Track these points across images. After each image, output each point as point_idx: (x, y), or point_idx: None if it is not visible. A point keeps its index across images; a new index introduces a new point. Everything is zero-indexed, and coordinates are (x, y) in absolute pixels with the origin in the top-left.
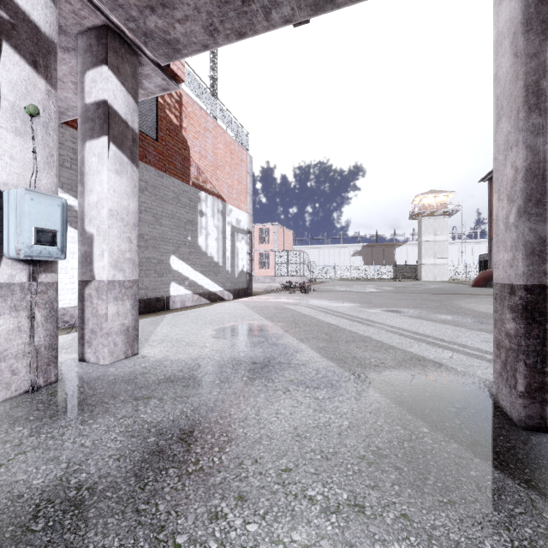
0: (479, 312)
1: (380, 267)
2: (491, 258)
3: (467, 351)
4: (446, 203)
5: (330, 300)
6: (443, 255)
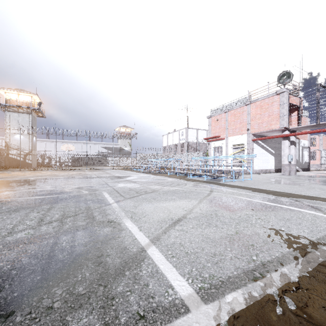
0: None
1: None
2: None
3: None
4: None
5: None
6: None
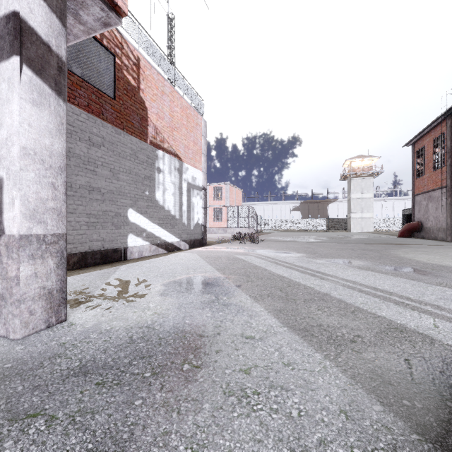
0: (424, 263)
1: (315, 220)
2: (415, 212)
3: (447, 315)
4: (372, 166)
5: (277, 250)
6: (369, 210)
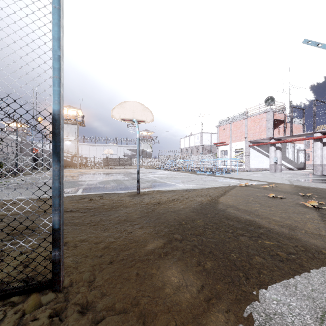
0: None
1: None
2: None
3: None
4: None
5: None
6: None
